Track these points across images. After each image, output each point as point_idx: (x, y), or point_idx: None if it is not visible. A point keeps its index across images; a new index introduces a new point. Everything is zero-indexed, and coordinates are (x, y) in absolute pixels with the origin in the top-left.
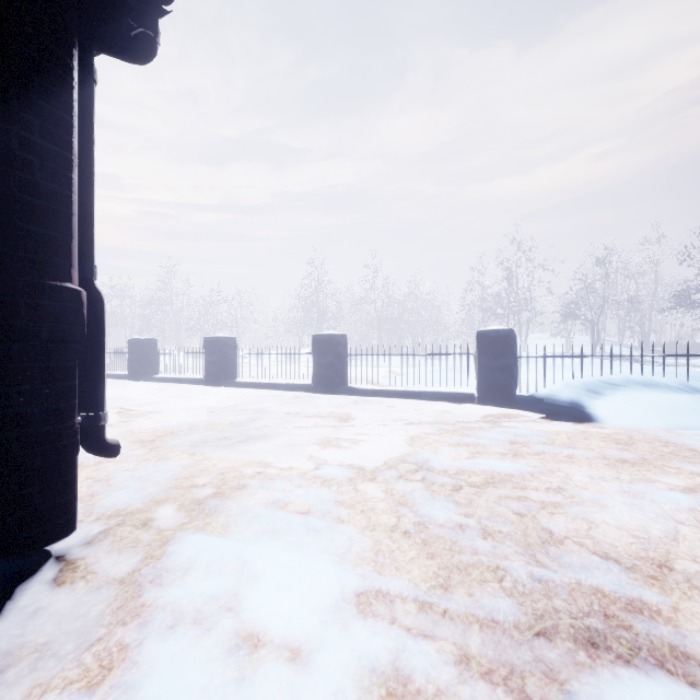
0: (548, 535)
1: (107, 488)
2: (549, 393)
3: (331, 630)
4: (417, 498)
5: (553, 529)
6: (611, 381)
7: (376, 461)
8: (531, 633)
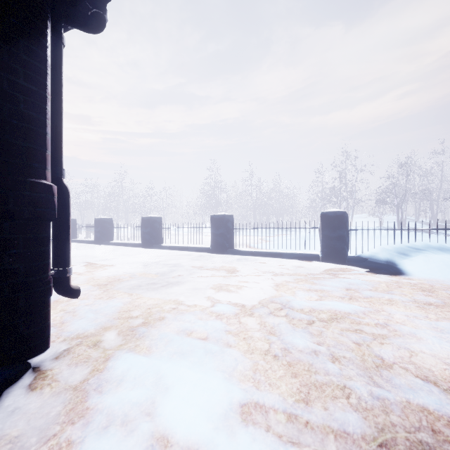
0: (380, 361)
1: (73, 318)
2: (371, 254)
3: (222, 436)
4: (282, 329)
5: (384, 356)
6: (415, 246)
7: (253, 301)
8: (375, 444)
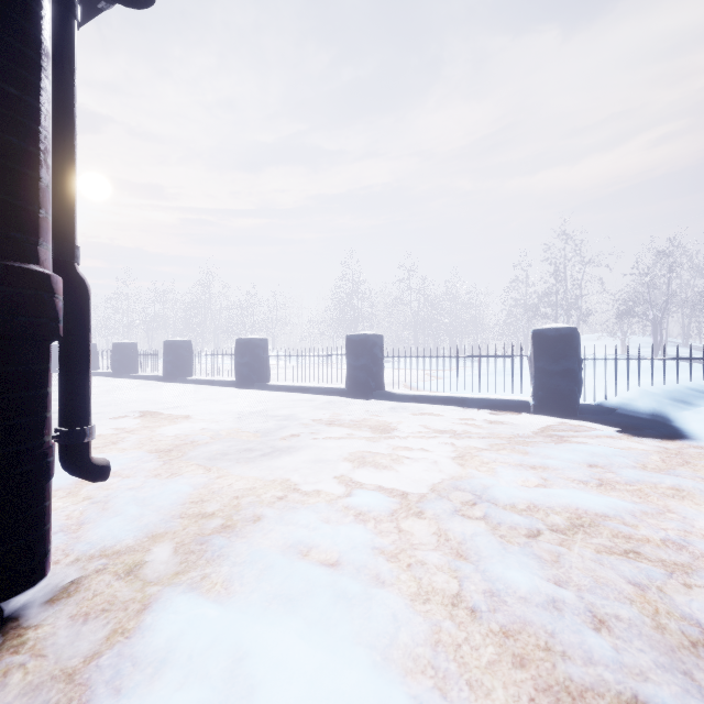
0: (697, 631)
1: (102, 514)
2: (622, 402)
3: None
4: (482, 548)
5: (703, 620)
6: None
7: (422, 486)
8: None
